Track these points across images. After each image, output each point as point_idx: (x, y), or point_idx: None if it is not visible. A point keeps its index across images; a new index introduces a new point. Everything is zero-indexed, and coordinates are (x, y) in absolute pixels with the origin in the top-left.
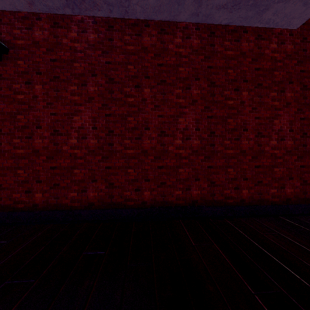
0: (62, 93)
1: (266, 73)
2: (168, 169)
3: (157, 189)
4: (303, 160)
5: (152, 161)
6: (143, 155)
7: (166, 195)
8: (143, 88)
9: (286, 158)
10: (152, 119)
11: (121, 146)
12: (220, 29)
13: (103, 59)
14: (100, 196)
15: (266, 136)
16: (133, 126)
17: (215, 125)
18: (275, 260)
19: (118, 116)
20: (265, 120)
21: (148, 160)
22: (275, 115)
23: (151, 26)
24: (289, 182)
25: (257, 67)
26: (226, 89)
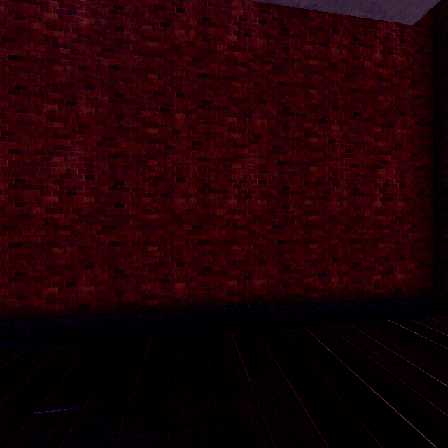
0: (31, 115)
1: (366, 98)
2: (215, 245)
3: (197, 278)
4: (419, 230)
5: (190, 233)
6: (174, 222)
7: (213, 288)
8: (174, 112)
9: (395, 227)
10: (190, 165)
11: (136, 207)
12: (297, 24)
13: (106, 62)
14: (100, 293)
15: (367, 194)
16: (158, 175)
17: (290, 176)
18: (389, 409)
19: (132, 159)
20: (365, 170)
21: (183, 230)
22: (380, 161)
23: (188, 12)
24: (400, 264)
25: (354, 87)
26: (307, 119)
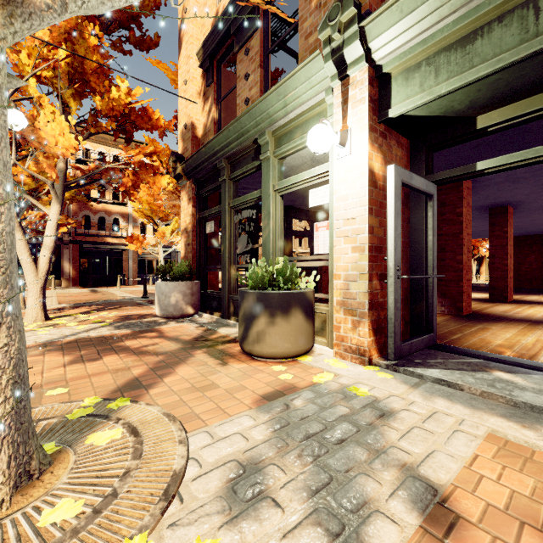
0: (521, 251)
1: None
2: None
3: None
4: None
5: None
6: None
7: None
8: None
9: None
10: None
11: None
12: None
13: (539, 238)
14: (538, 285)
15: None
16: None
17: None
18: None
19: None
20: None
21: None
22: None
23: None
24: None
25: None
26: None
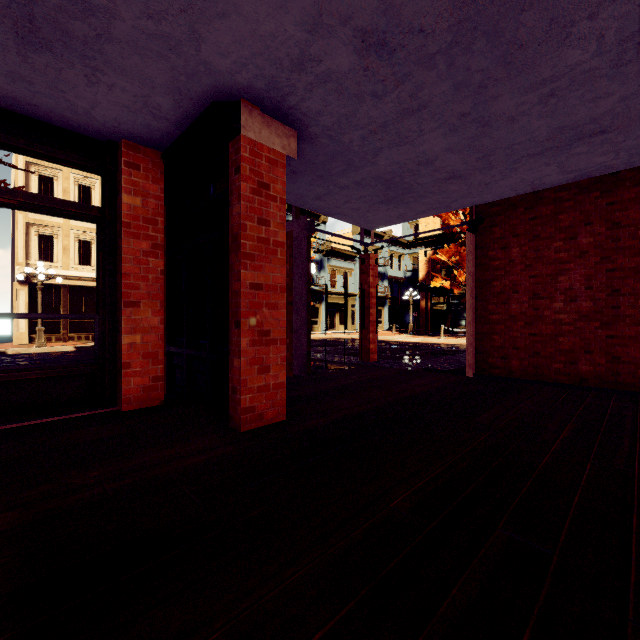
0: (543, 252)
1: None
2: None
3: None
4: None
5: None
6: None
7: None
8: None
9: None
10: None
11: (633, 308)
12: None
13: (603, 201)
14: (597, 372)
15: None
16: None
17: None
18: None
19: (628, 270)
20: None
21: None
22: None
23: None
24: None
25: None
26: None
